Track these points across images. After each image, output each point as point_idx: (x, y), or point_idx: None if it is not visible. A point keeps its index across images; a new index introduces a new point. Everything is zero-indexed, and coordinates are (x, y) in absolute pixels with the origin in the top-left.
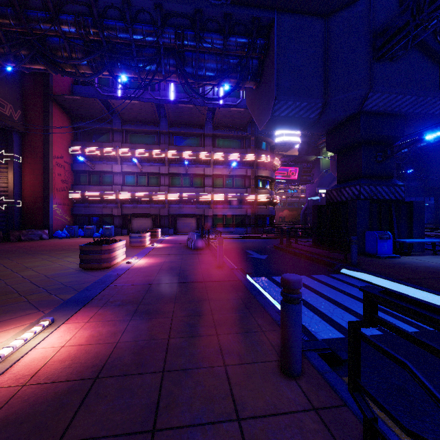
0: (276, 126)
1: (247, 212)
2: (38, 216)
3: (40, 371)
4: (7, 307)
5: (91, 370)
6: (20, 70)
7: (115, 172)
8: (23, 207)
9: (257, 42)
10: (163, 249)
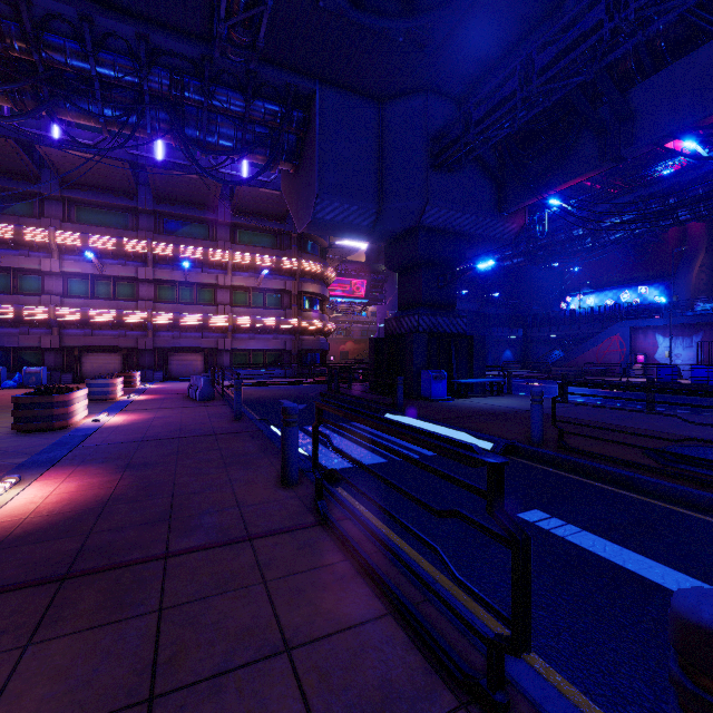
0: (321, 231)
1: (286, 345)
2: None
3: (37, 510)
4: None
5: (96, 503)
6: None
7: (46, 272)
8: None
9: (294, 115)
10: (150, 402)
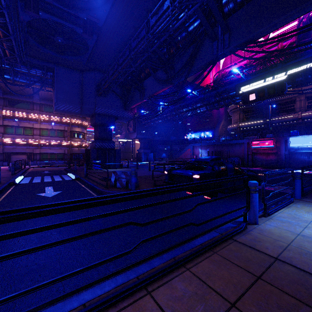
0: (62, 113)
1: (65, 151)
2: None
3: None
4: None
5: None
6: None
7: None
8: None
9: (48, 74)
10: None
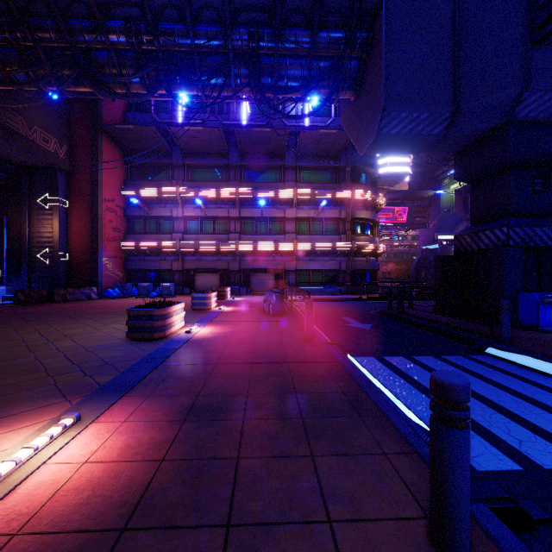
0: (383, 149)
1: (340, 265)
2: (86, 272)
3: (44, 508)
4: (28, 392)
5: (118, 512)
6: (66, 97)
7: (175, 217)
8: (70, 261)
9: (357, 36)
10: (233, 313)
